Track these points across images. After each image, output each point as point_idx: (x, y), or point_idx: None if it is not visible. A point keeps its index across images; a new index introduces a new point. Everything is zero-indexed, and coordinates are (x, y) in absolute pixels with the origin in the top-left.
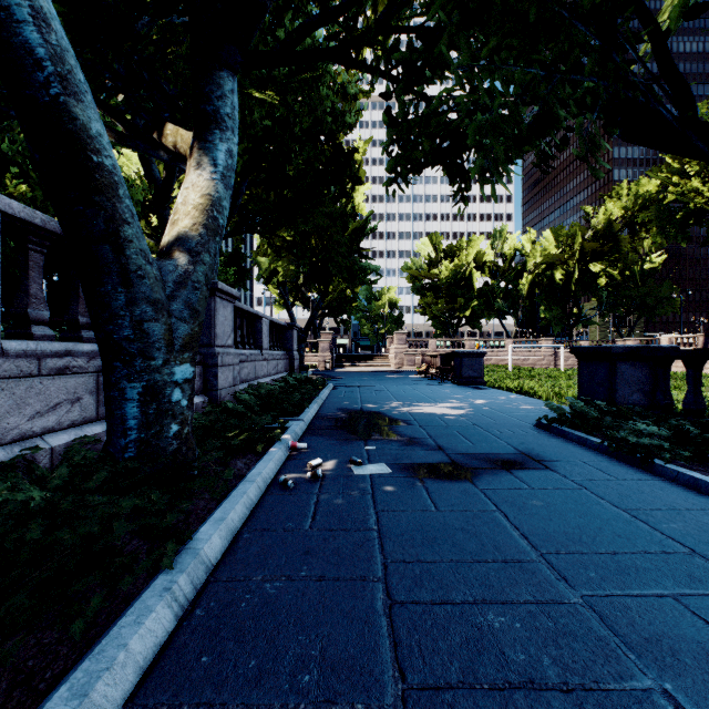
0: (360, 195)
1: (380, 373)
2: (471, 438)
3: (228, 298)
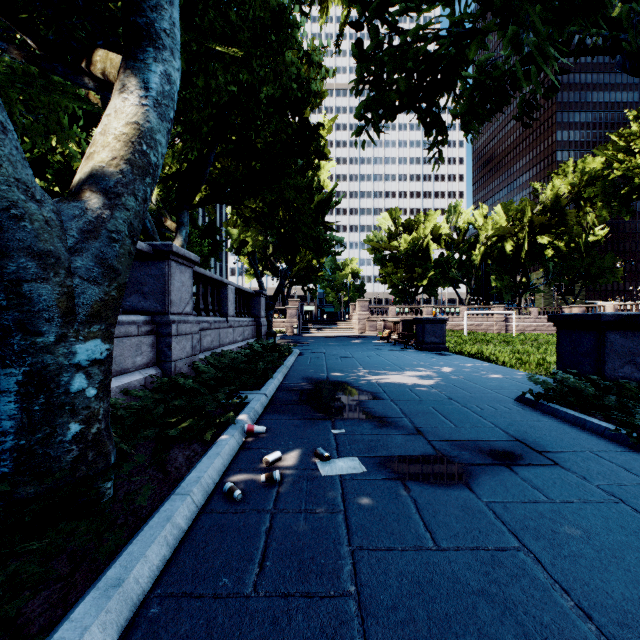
0: (325, 172)
1: (344, 338)
2: (450, 416)
3: (186, 262)
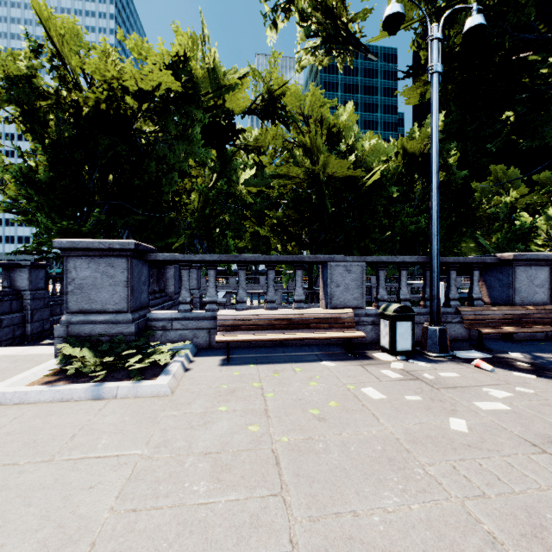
0: None
1: None
2: None
3: None
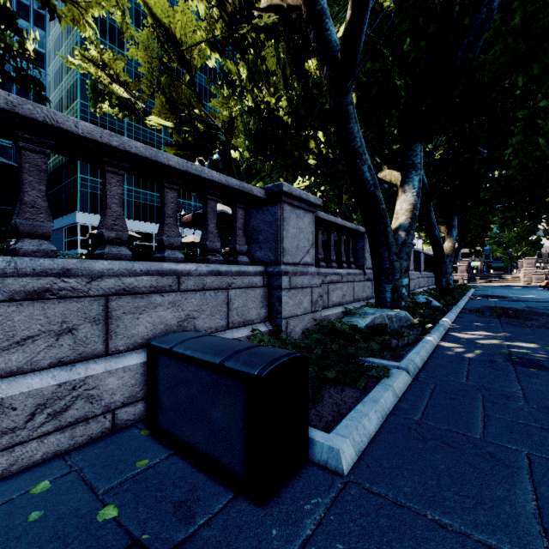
0: None
1: (507, 286)
2: (533, 300)
3: None
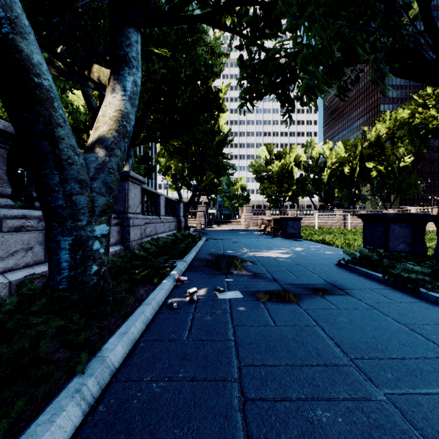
0: (223, 120)
1: (235, 231)
2: (295, 273)
3: (137, 182)
